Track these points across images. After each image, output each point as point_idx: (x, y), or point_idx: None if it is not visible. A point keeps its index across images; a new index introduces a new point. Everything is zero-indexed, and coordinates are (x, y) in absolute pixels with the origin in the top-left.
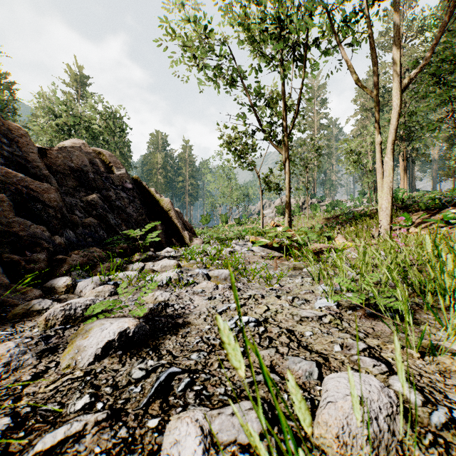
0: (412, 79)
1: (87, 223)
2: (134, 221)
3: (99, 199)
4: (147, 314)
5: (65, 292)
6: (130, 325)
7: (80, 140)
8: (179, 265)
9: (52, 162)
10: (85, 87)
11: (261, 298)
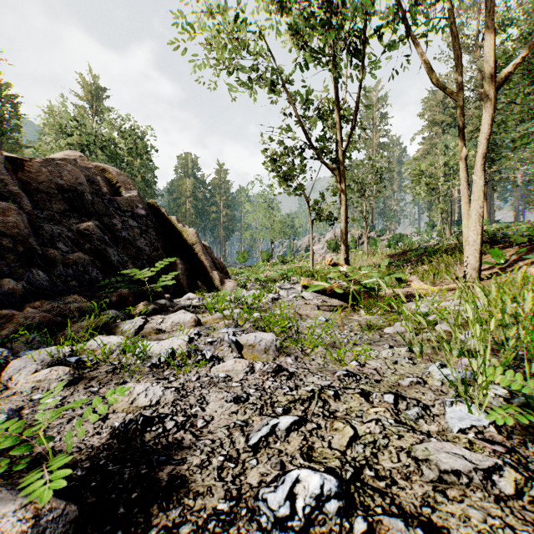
0: (511, 72)
1: (72, 260)
2: (146, 257)
3: (97, 228)
4: (101, 449)
5: None
6: None
7: (76, 152)
8: (197, 321)
9: (31, 177)
10: (101, 101)
11: (333, 398)
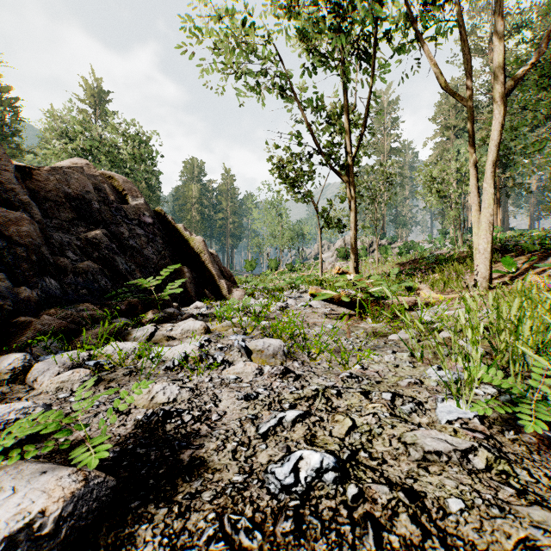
0: (521, 79)
1: (82, 268)
2: (153, 266)
3: (105, 237)
4: (128, 437)
5: (9, 381)
6: (49, 501)
7: (83, 160)
8: (207, 329)
9: (40, 185)
10: (104, 105)
11: (335, 396)
